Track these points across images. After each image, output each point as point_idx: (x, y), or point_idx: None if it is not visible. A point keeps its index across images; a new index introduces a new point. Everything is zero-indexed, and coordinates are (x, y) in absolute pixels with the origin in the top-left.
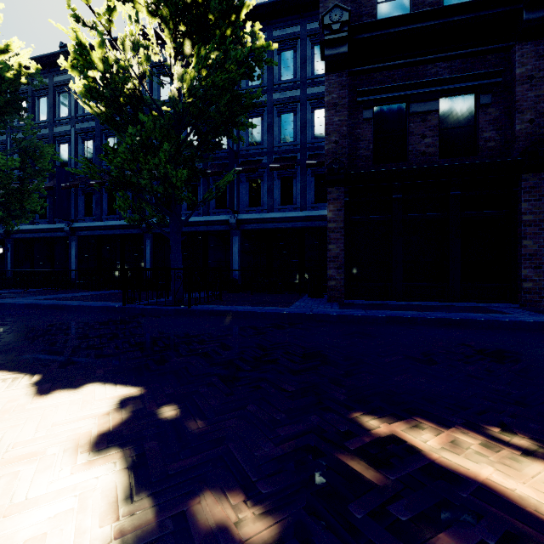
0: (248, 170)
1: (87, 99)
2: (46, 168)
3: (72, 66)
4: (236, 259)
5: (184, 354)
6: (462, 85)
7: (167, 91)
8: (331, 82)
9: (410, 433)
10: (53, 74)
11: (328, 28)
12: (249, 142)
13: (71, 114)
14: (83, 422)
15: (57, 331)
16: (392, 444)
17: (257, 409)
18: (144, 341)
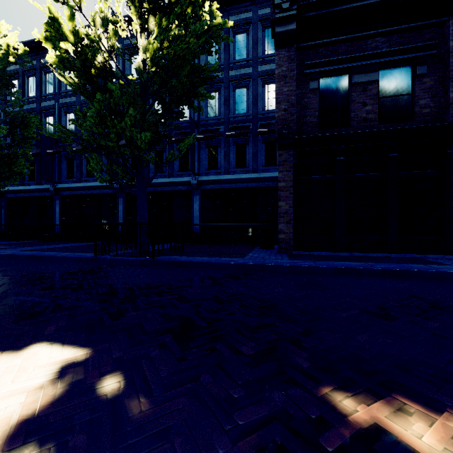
0: (207, 137)
1: (60, 69)
2: (31, 136)
3: (46, 38)
4: (197, 215)
5: (142, 306)
6: (400, 57)
7: None
8: (281, 57)
9: (397, 422)
10: (40, 56)
11: (278, 7)
12: (208, 113)
13: (56, 90)
14: (8, 401)
15: (27, 281)
16: (379, 440)
17: (212, 381)
18: (105, 292)
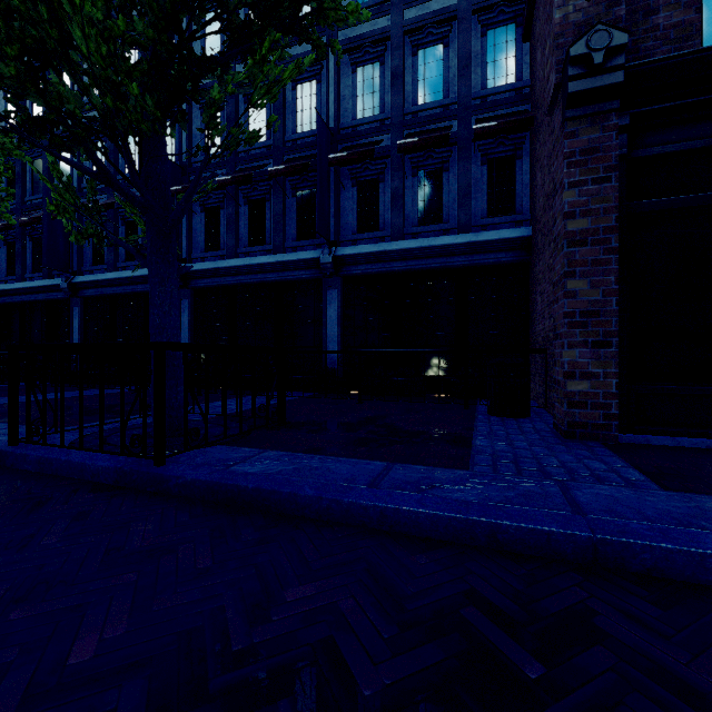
0: (355, 156)
1: None
2: None
3: None
4: (334, 332)
5: None
6: None
7: (216, 40)
8: None
9: None
10: None
11: None
12: (357, 111)
13: None
14: None
15: None
16: None
17: None
18: None
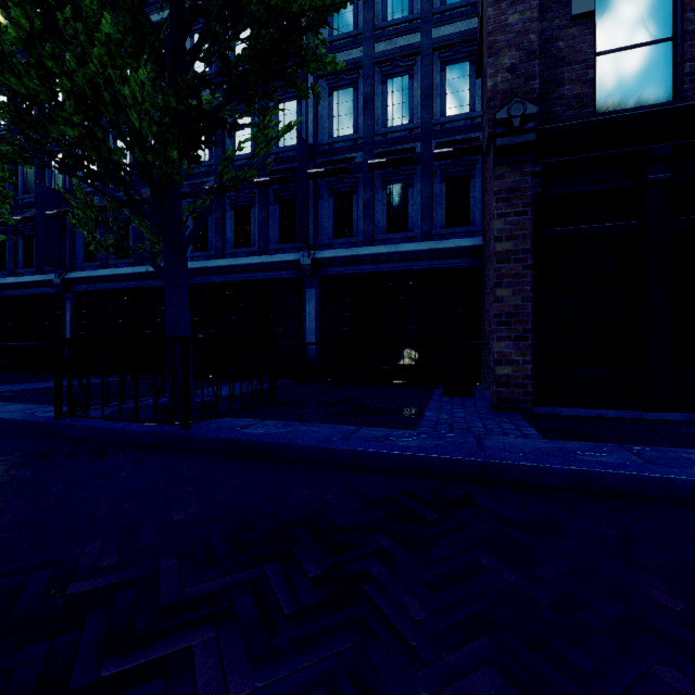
0: (331, 172)
1: None
2: None
3: None
4: (312, 326)
5: None
6: None
7: None
8: None
9: None
10: None
11: None
12: (333, 130)
13: None
14: None
15: None
16: None
17: None
18: None
